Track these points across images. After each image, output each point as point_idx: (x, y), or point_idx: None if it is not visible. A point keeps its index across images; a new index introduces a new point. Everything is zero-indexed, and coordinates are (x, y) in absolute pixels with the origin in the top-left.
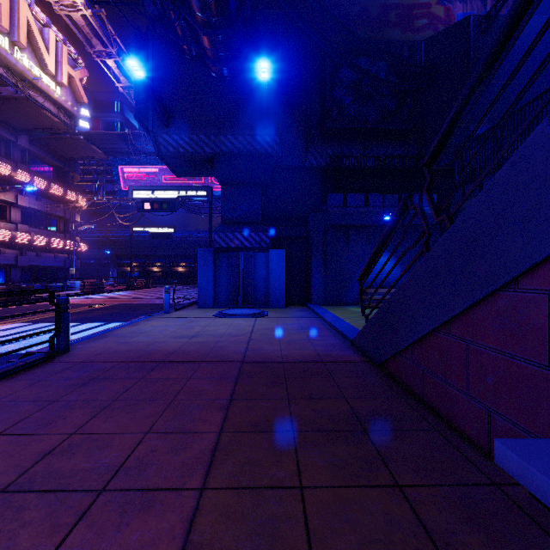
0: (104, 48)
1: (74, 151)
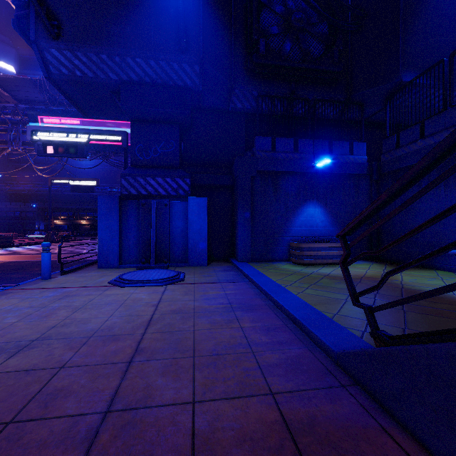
0: None
1: None
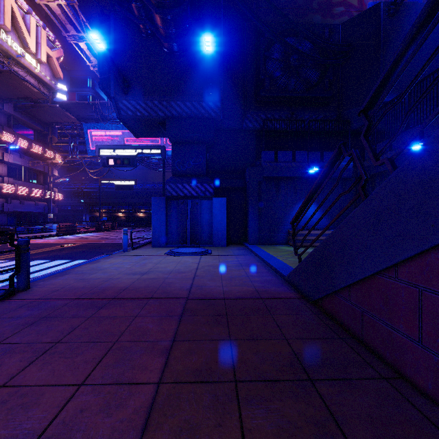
0: (77, 33)
1: (51, 117)
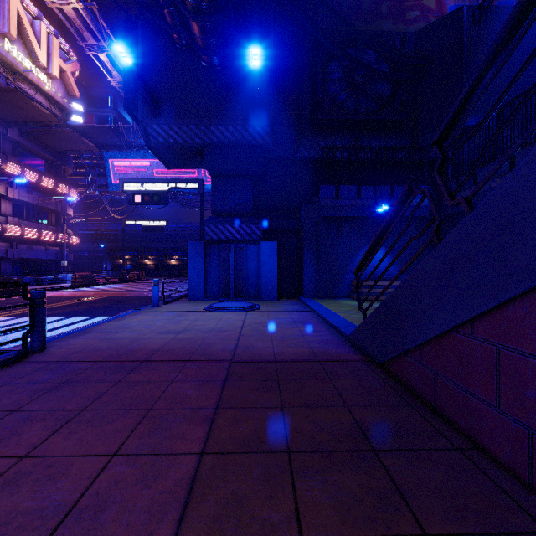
0: (96, 42)
1: (65, 144)
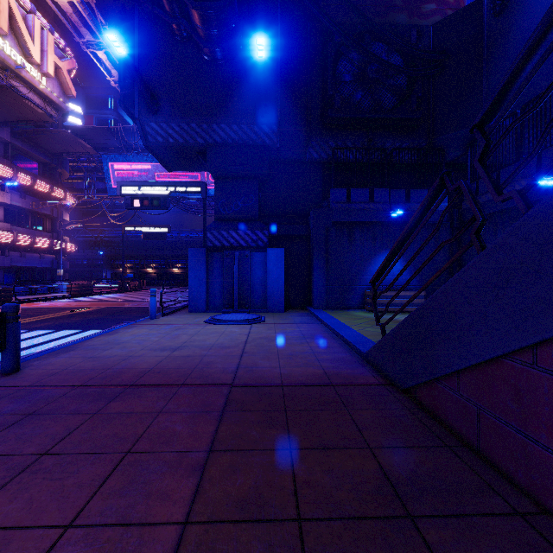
0: (94, 38)
1: (61, 146)
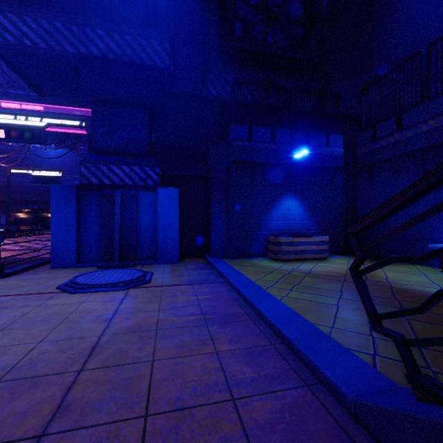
0: None
1: None
